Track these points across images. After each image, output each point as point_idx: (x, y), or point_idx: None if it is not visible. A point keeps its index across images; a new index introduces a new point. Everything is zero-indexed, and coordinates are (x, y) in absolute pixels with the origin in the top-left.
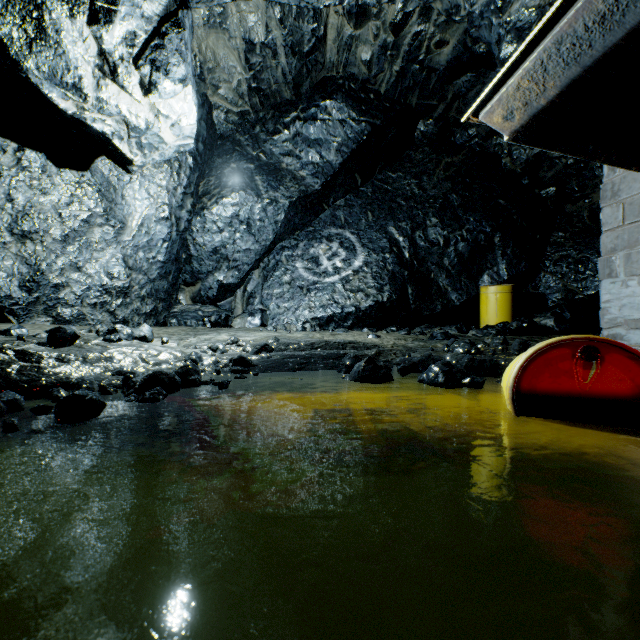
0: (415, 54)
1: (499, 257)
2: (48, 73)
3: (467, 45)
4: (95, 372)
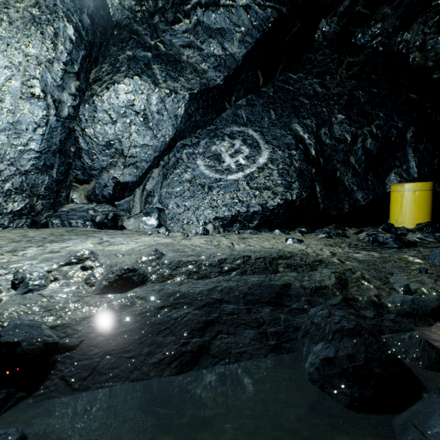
0: None
1: (410, 154)
2: None
3: None
4: None
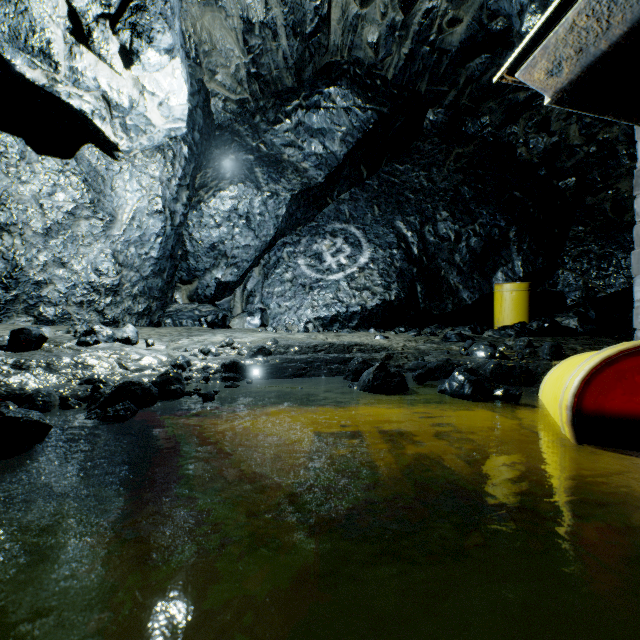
0: (426, 34)
1: (514, 253)
2: (9, 34)
3: (483, 22)
4: (60, 381)
